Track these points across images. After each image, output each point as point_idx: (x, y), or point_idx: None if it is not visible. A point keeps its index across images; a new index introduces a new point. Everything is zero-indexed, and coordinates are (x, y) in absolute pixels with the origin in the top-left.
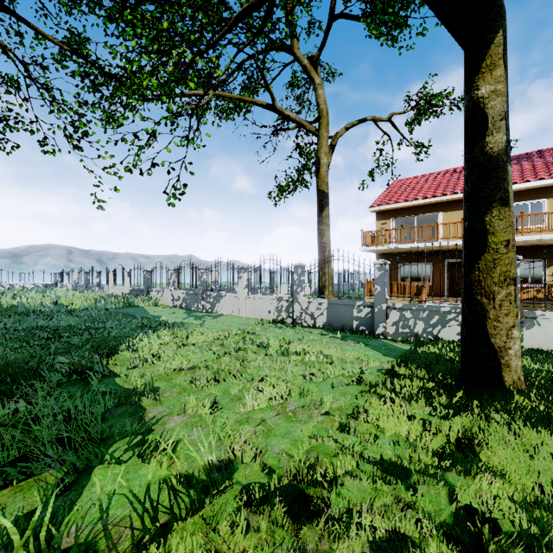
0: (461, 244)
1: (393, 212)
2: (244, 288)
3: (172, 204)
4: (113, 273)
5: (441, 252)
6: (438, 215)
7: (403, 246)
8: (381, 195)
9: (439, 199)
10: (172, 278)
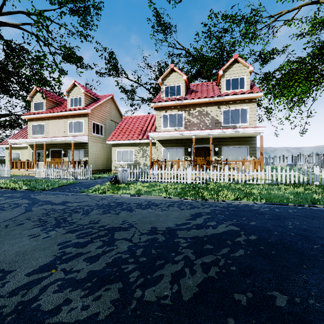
0: None
1: None
2: None
3: (301, 136)
4: (279, 158)
5: None
6: None
7: None
8: None
9: None
10: (306, 159)
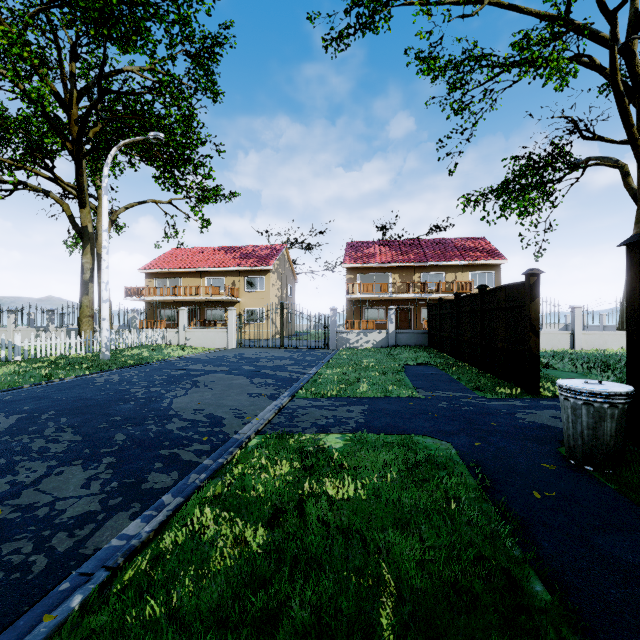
0: (177, 299)
1: (156, 274)
2: (12, 324)
3: None
4: None
5: (181, 303)
6: (180, 280)
7: (148, 299)
8: (152, 261)
9: (178, 270)
10: None
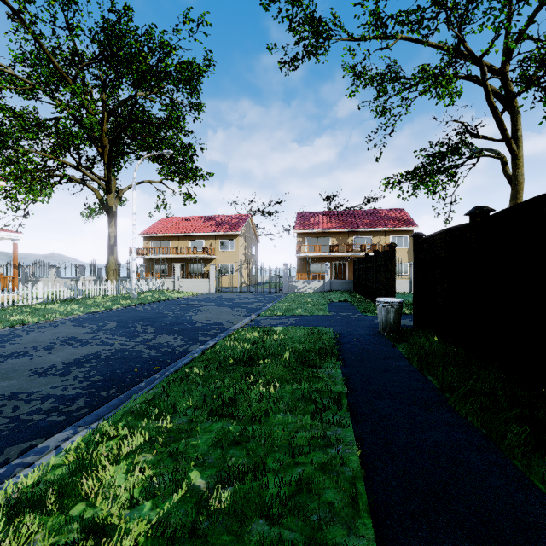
0: (169, 257)
1: (152, 238)
2: (53, 275)
3: None
4: None
5: (171, 259)
6: (170, 242)
7: (147, 256)
8: (148, 227)
9: (169, 235)
10: None
